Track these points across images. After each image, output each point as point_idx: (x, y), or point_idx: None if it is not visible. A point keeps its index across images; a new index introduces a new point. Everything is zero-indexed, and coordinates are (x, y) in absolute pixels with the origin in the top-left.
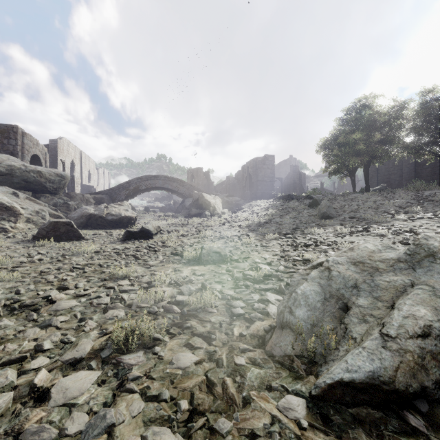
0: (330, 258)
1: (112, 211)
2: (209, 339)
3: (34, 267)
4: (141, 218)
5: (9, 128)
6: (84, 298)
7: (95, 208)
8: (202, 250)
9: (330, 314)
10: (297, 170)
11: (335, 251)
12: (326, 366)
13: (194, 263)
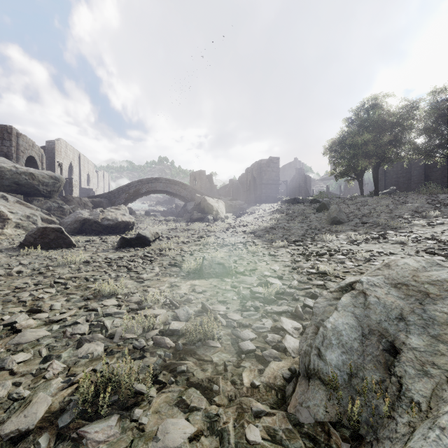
0: (363, 279)
1: (108, 215)
2: (210, 393)
3: (10, 282)
4: (140, 223)
5: (3, 128)
6: (57, 325)
7: (90, 213)
8: (203, 261)
9: (372, 358)
10: (302, 173)
11: (353, 262)
12: (380, 447)
13: (194, 276)
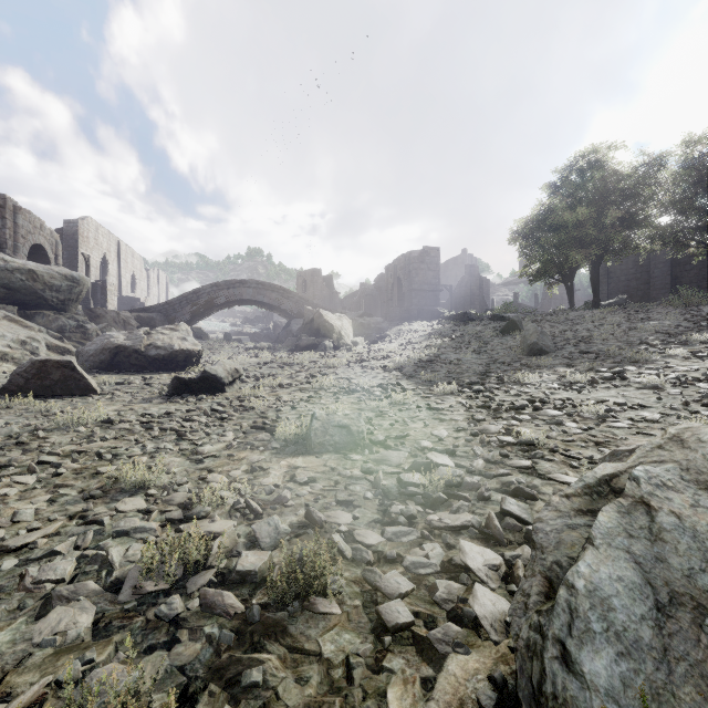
0: (638, 471)
1: (157, 340)
2: None
3: None
4: (214, 353)
5: None
6: (12, 559)
7: (127, 336)
8: (312, 422)
9: (690, 670)
10: (476, 272)
11: (577, 422)
12: None
13: (295, 450)
